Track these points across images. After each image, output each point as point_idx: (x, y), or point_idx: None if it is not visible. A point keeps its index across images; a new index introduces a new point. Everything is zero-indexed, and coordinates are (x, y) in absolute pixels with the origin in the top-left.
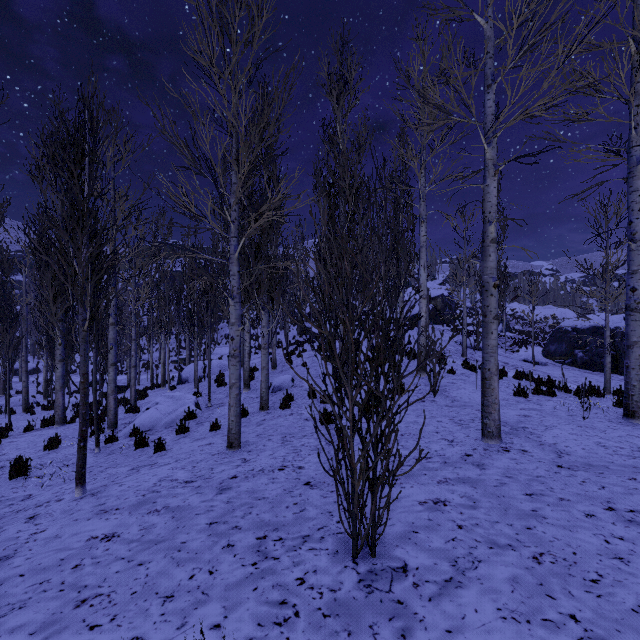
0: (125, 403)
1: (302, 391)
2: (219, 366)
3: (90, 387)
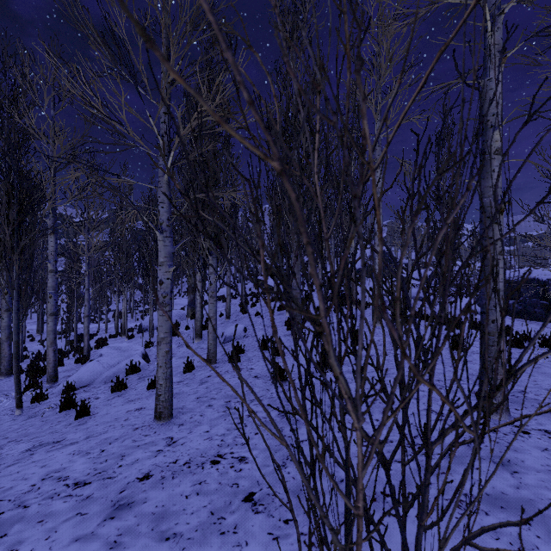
0: (81, 352)
1: (254, 341)
2: (178, 315)
3: (62, 335)
